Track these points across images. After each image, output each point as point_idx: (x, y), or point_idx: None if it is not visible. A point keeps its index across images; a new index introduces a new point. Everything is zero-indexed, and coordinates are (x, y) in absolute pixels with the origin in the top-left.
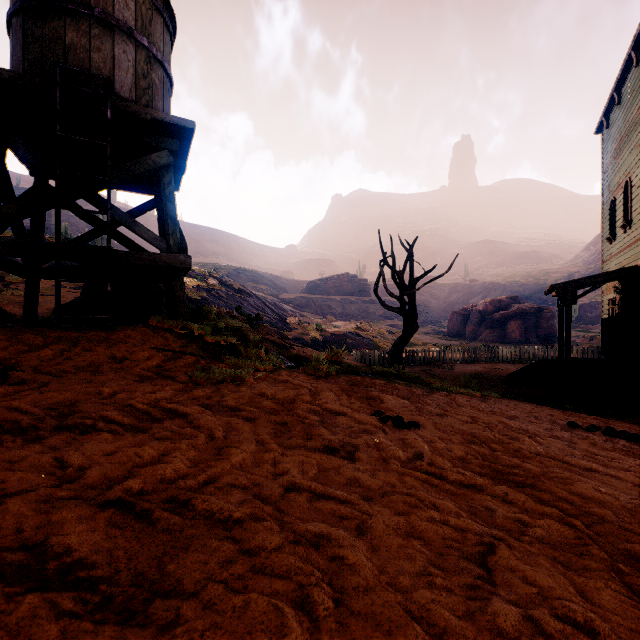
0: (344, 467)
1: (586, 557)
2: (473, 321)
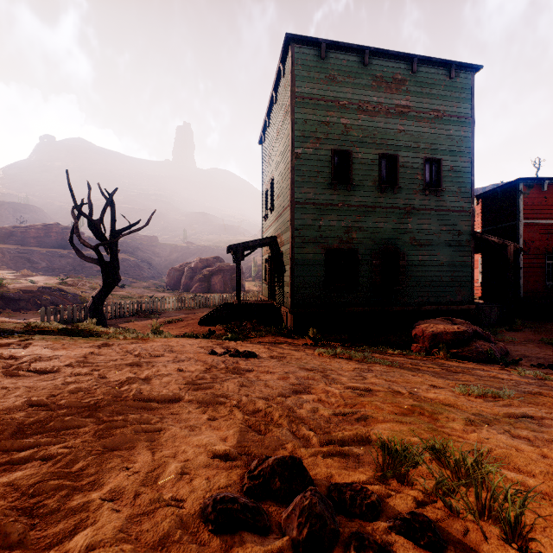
0: None
1: None
2: (187, 276)
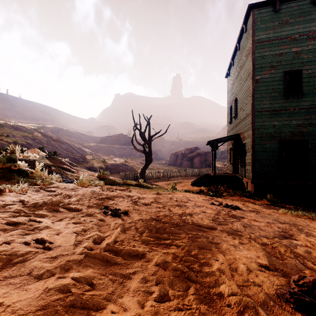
0: (34, 259)
1: (185, 312)
2: (180, 158)
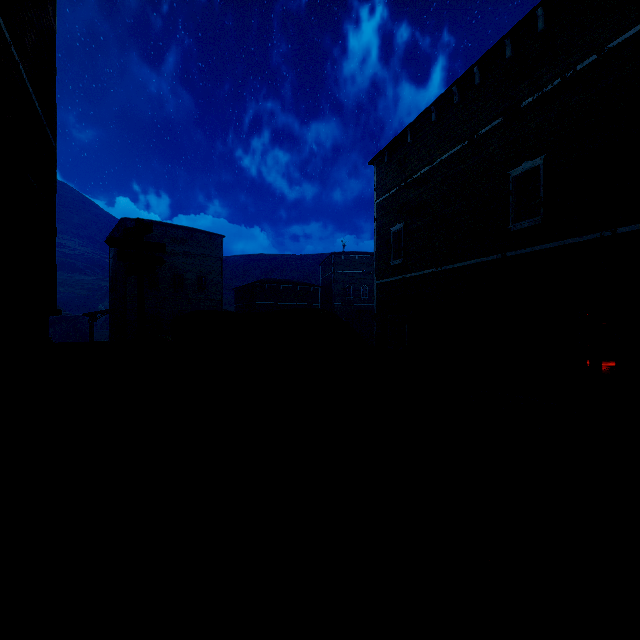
0: None
1: None
2: None
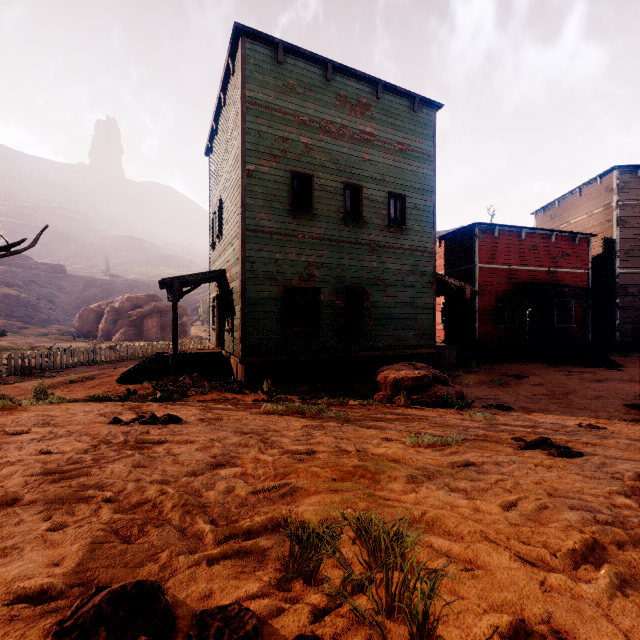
0: None
1: None
2: (108, 319)
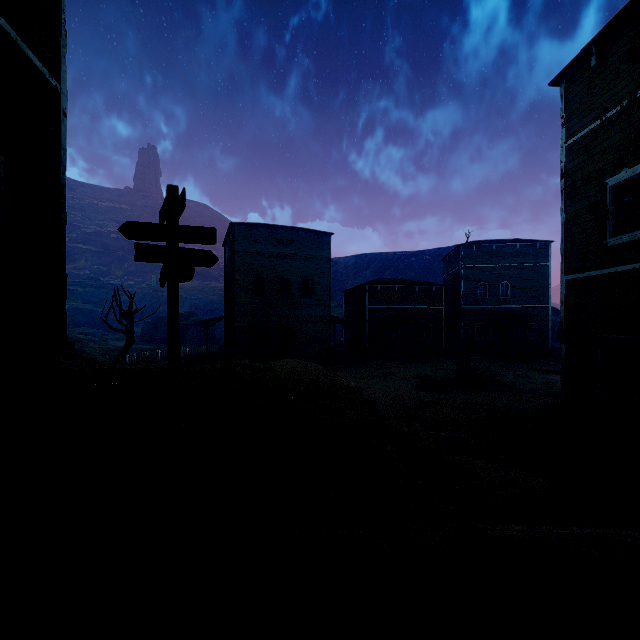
0: None
1: None
2: (163, 329)
